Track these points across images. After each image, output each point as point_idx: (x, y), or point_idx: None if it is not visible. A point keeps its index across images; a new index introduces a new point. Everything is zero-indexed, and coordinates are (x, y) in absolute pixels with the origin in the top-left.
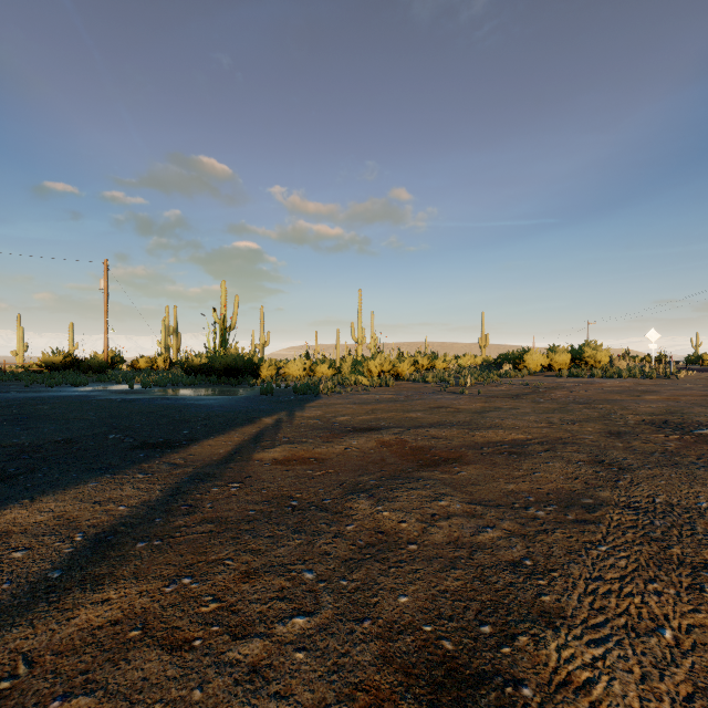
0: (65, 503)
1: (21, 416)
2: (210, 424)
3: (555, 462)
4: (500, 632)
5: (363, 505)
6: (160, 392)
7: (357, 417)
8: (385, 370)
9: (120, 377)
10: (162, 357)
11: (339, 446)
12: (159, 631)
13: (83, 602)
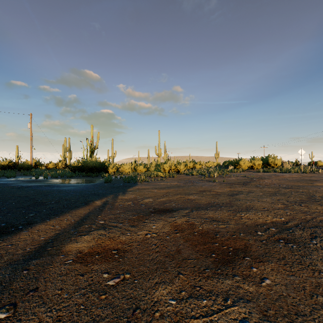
0: None
1: None
2: (55, 207)
3: None
4: None
5: None
6: (51, 181)
7: (157, 199)
8: (172, 168)
9: (33, 173)
10: (61, 163)
11: (141, 231)
12: None
13: None
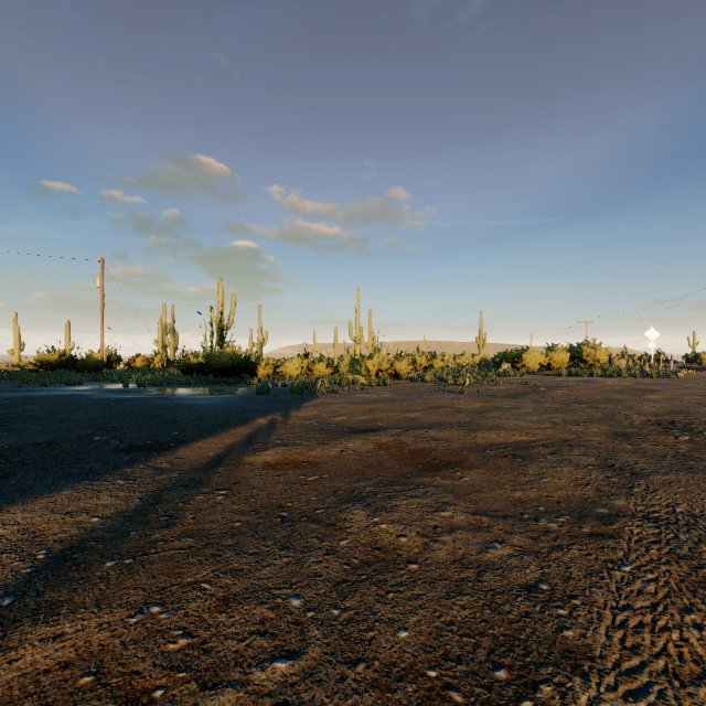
0: (34, 514)
1: (8, 416)
2: (202, 425)
3: (563, 467)
4: (518, 678)
5: (358, 515)
6: (155, 391)
7: (354, 417)
8: (383, 368)
9: (115, 376)
10: (158, 356)
11: (334, 448)
12: (115, 677)
13: (31, 638)
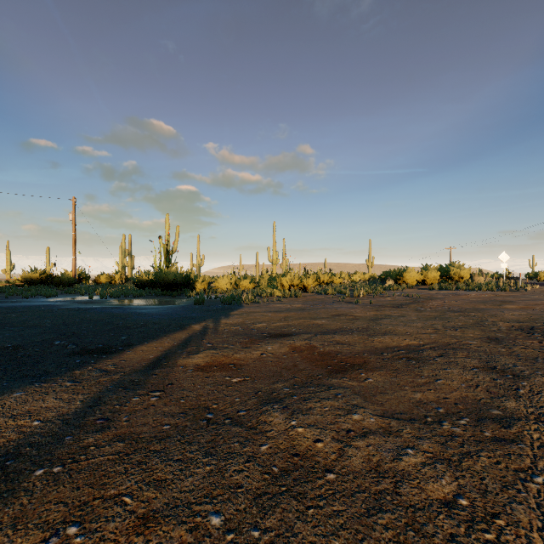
0: None
1: None
2: (147, 330)
3: (453, 369)
4: None
5: (277, 418)
6: (114, 302)
7: (272, 324)
8: (294, 284)
9: (83, 290)
10: (118, 274)
11: (255, 351)
12: None
13: None
